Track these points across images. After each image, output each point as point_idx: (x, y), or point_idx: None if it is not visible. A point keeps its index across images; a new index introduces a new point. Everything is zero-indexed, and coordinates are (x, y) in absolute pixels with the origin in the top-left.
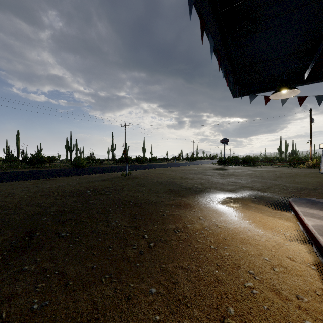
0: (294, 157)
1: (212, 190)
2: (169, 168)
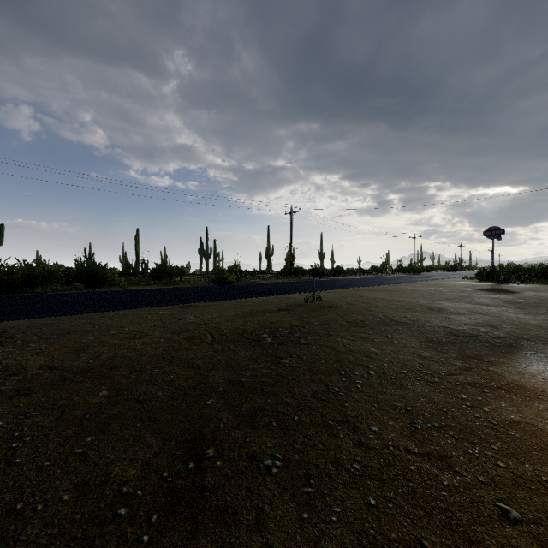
0: None
1: (538, 343)
2: (383, 288)
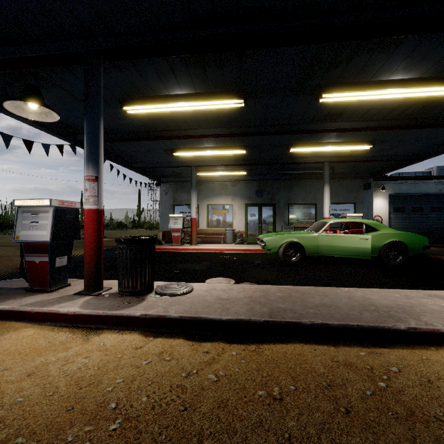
0: None
1: None
2: None
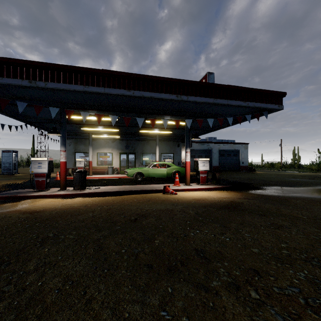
0: None
1: None
2: None
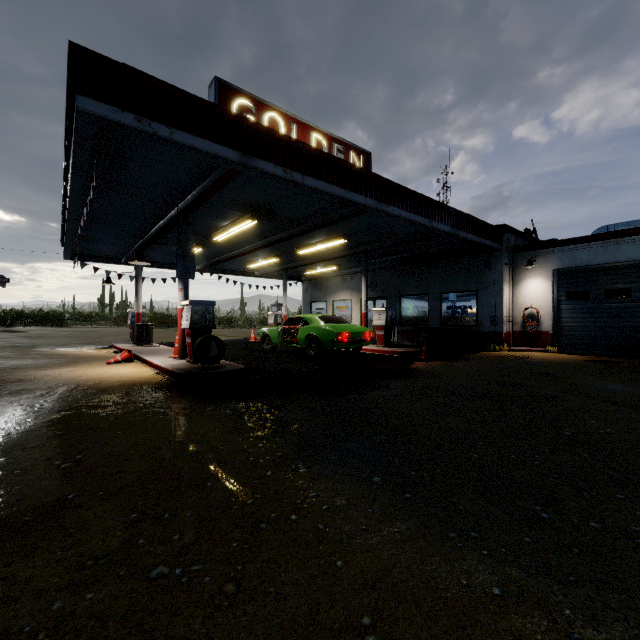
0: (123, 313)
1: (43, 346)
2: None
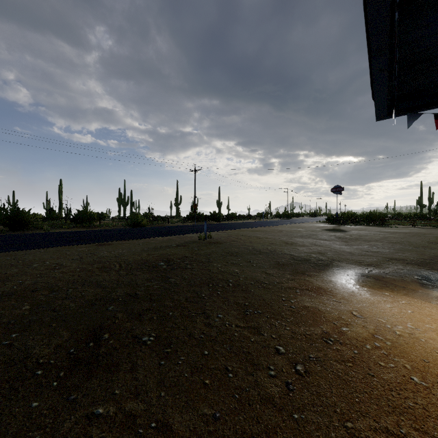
0: None
1: (343, 263)
2: (260, 229)
